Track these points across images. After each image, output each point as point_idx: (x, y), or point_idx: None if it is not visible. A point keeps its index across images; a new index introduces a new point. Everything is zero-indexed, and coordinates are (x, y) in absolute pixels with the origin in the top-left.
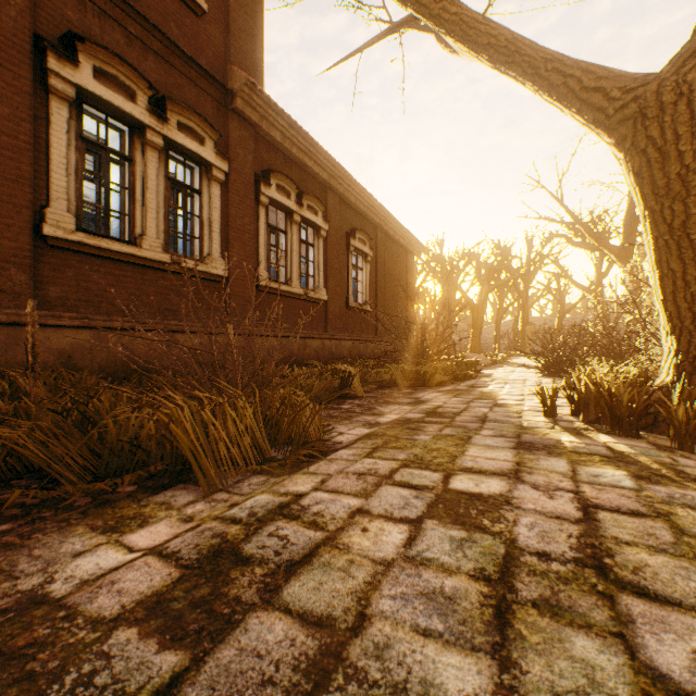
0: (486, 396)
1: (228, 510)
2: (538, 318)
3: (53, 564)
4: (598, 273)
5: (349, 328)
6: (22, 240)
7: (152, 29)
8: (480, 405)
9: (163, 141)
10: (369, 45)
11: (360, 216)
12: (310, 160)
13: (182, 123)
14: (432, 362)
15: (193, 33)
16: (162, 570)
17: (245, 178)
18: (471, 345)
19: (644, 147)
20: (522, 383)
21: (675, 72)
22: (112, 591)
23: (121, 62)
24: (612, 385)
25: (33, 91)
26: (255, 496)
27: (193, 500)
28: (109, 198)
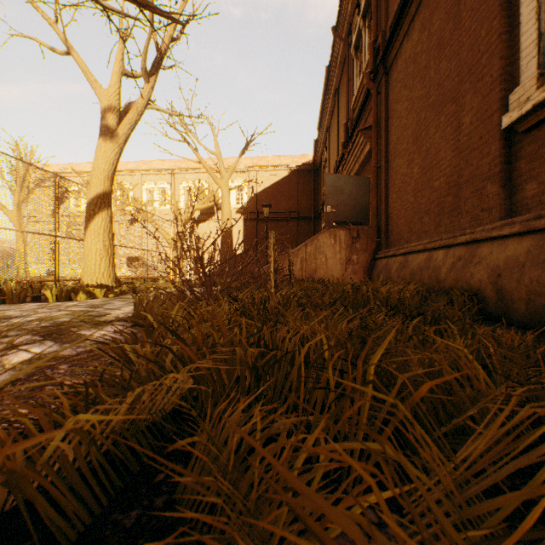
0: None
1: None
2: None
3: None
4: None
5: None
6: (493, 150)
7: None
8: None
9: None
10: None
11: None
12: None
13: None
14: None
15: None
16: None
17: None
18: None
19: None
20: None
21: None
22: None
23: None
24: None
25: None
26: None
27: None
28: None
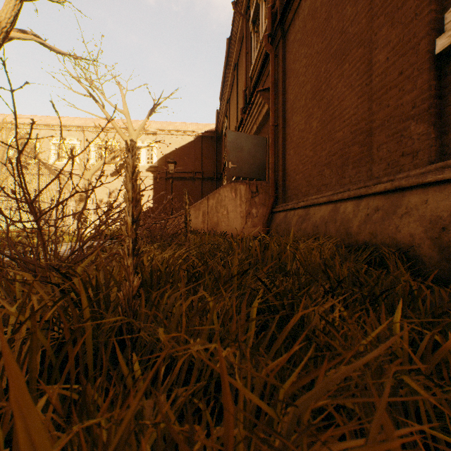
0: None
1: None
2: None
3: None
4: None
5: None
6: (419, 83)
7: None
8: None
9: None
10: None
11: None
12: None
13: None
14: None
15: None
16: None
17: None
18: None
19: None
20: None
21: None
22: None
23: None
24: None
25: None
26: None
27: None
28: None
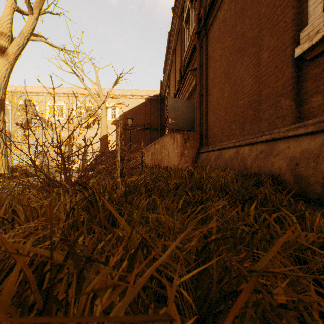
0: None
1: None
2: None
3: None
4: None
5: None
6: (286, 74)
7: None
8: None
9: None
10: None
11: None
12: None
13: None
14: None
15: None
16: None
17: None
18: None
19: None
20: None
21: None
22: None
23: None
24: None
25: None
26: None
27: None
28: None
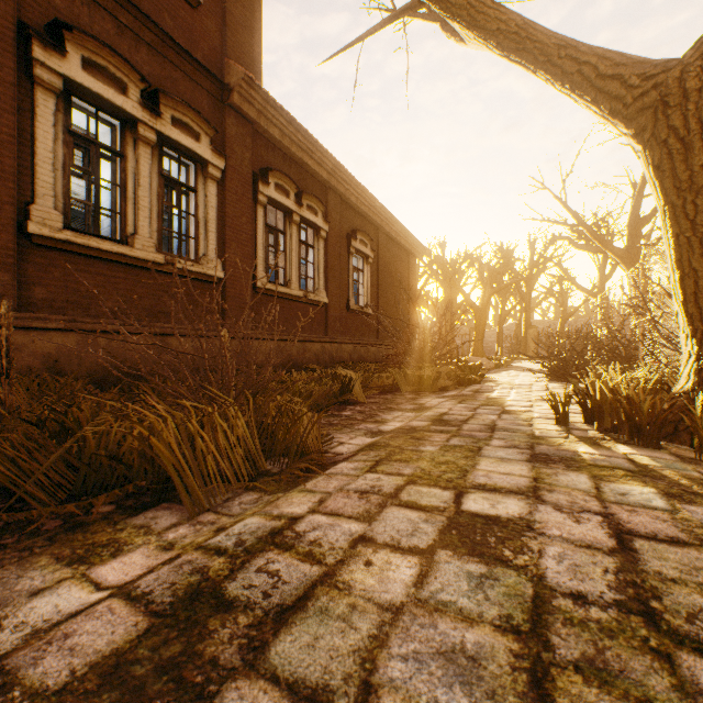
0: (493, 402)
1: (214, 537)
2: (541, 321)
3: (4, 607)
4: (601, 276)
5: (350, 332)
6: (5, 238)
7: (145, 20)
8: (487, 411)
9: (156, 137)
10: (371, 33)
11: (361, 217)
12: (310, 158)
13: (176, 118)
14: (434, 366)
15: (187, 25)
16: (127, 618)
17: (242, 177)
18: (473, 348)
19: (665, 137)
20: (528, 388)
21: (700, 56)
22: (63, 648)
23: (111, 53)
24: (632, 392)
25: (17, 82)
26: (244, 519)
27: (175, 523)
28: (99, 195)
